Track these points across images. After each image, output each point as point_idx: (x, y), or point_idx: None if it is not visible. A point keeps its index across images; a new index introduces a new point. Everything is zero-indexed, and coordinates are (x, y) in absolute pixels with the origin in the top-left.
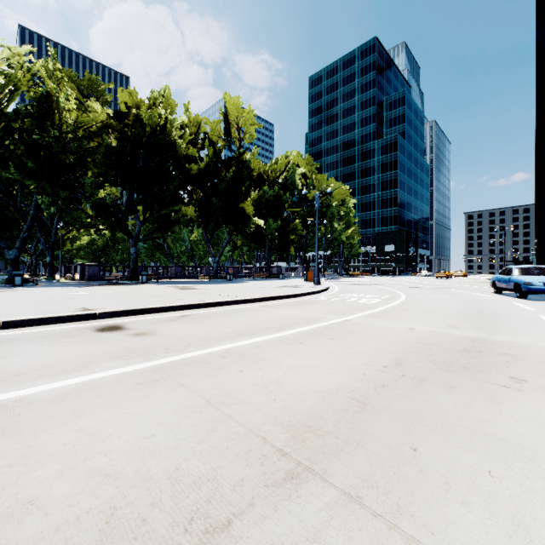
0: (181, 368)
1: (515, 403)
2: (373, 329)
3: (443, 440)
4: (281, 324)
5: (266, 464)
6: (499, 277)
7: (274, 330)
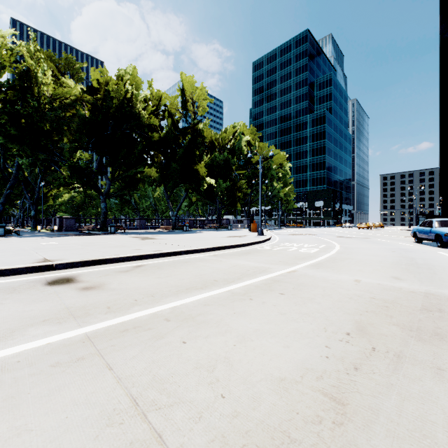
0: (116, 337)
1: None
2: (320, 282)
3: None
4: (230, 275)
5: None
6: (420, 228)
7: (223, 283)
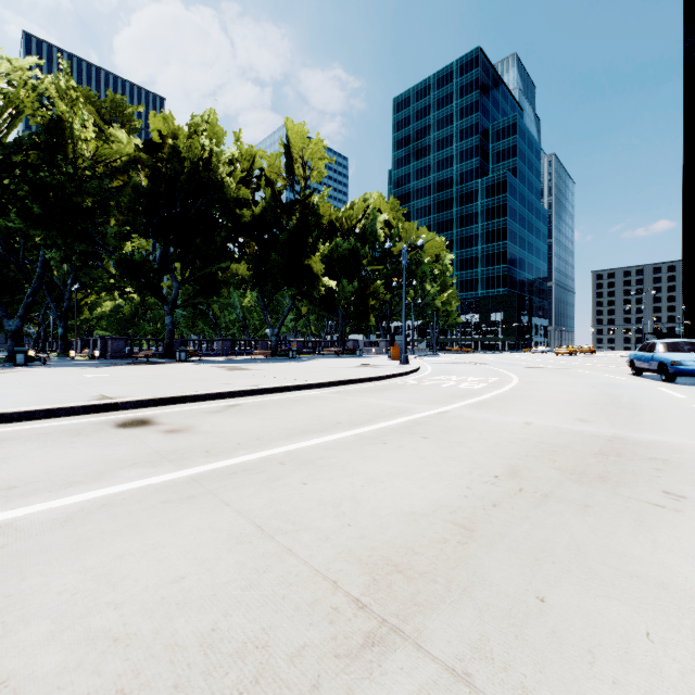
0: (226, 479)
1: (674, 529)
2: (478, 425)
3: (580, 585)
4: (358, 416)
5: (337, 622)
6: (639, 354)
7: (349, 426)
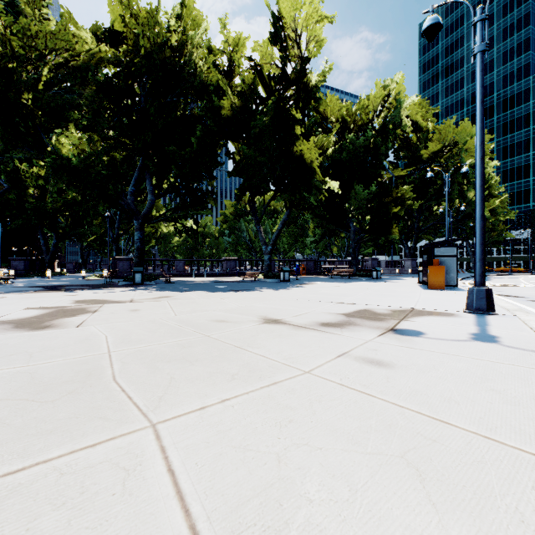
0: None
1: None
2: None
3: None
4: None
5: None
6: None
7: None
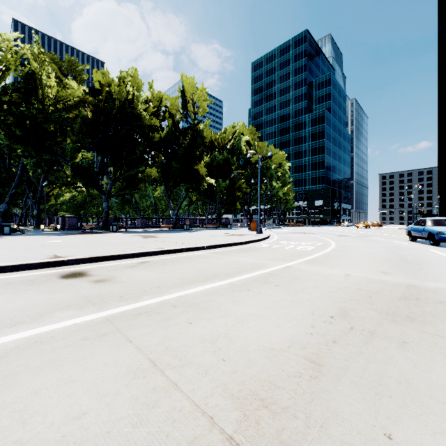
0: (132, 319)
1: None
2: (313, 276)
3: (418, 421)
4: (229, 270)
5: None
6: (414, 227)
7: (223, 277)
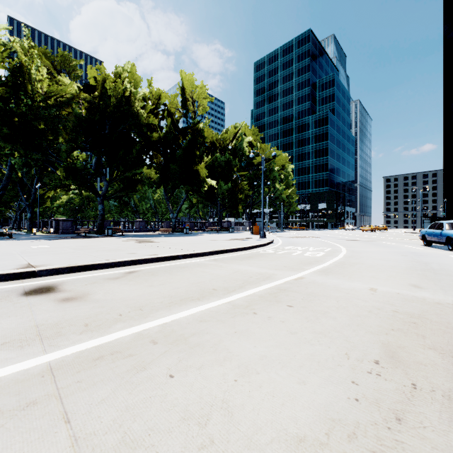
0: (86, 368)
1: None
2: (332, 291)
3: None
4: (231, 283)
5: None
6: (429, 231)
7: (223, 293)
